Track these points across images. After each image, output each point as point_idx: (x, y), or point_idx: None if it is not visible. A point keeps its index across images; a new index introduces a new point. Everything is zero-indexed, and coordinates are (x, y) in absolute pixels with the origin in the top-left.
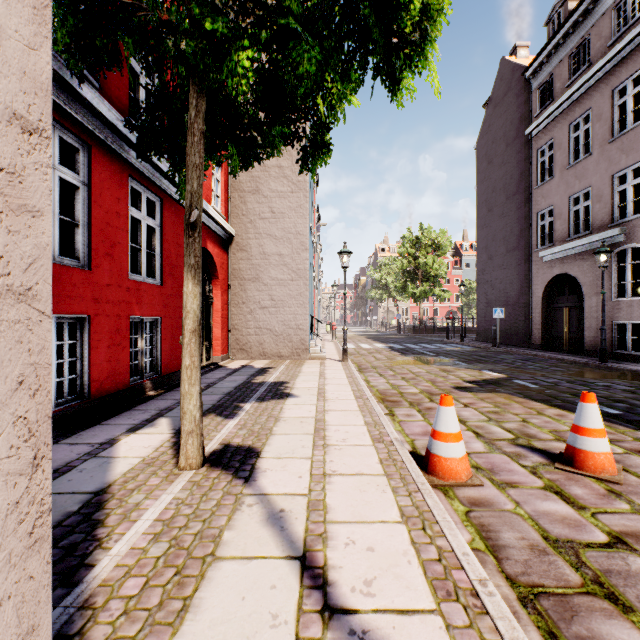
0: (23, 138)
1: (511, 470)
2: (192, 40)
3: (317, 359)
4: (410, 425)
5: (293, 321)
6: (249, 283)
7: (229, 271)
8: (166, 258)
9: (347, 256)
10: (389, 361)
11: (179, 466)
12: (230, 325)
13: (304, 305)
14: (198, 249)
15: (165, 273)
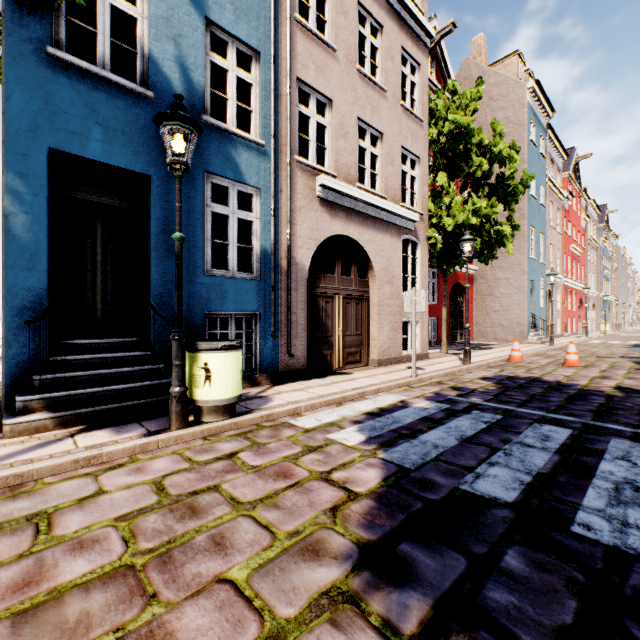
0: (426, 303)
1: (539, 363)
2: (443, 265)
3: (533, 344)
4: (529, 358)
5: (515, 319)
6: (486, 297)
7: (474, 291)
8: (439, 293)
9: (552, 277)
10: (597, 348)
11: (441, 352)
12: (474, 321)
13: (523, 309)
14: (445, 301)
15: (438, 299)
